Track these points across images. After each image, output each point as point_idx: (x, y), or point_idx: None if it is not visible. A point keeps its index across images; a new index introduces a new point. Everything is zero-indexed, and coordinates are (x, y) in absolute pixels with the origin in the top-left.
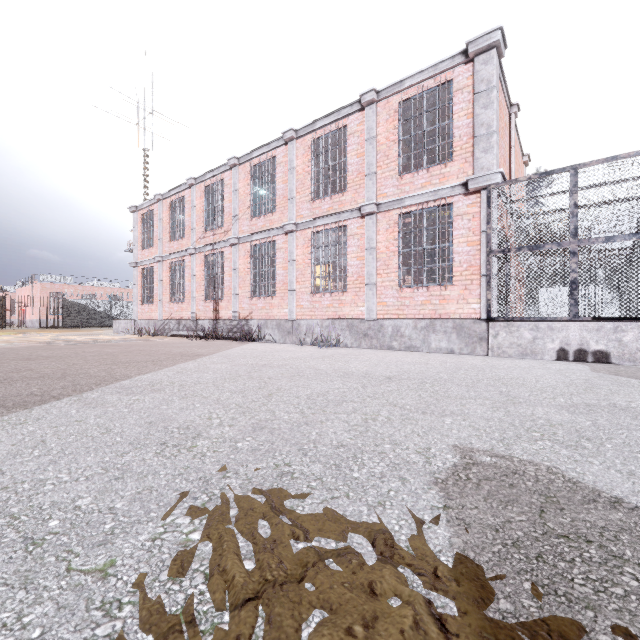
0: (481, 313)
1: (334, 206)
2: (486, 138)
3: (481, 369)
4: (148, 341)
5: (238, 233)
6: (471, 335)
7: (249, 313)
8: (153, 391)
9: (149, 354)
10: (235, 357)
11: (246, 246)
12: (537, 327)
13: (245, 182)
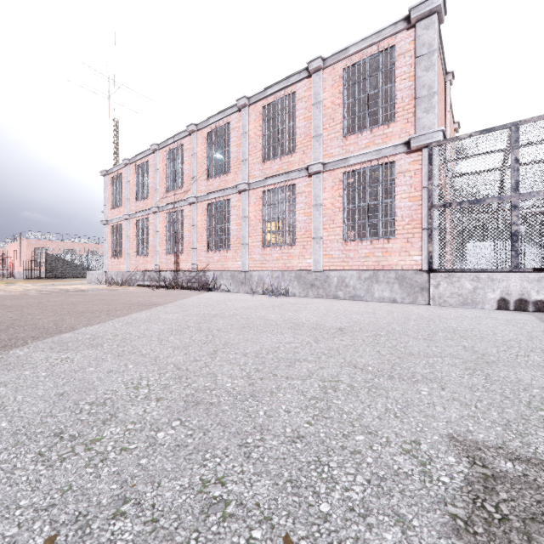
0: (423, 264)
1: (283, 166)
2: (427, 99)
3: (430, 319)
4: (114, 291)
5: (196, 193)
6: (413, 285)
7: (206, 265)
8: (89, 347)
9: (108, 303)
10: (189, 306)
11: (203, 204)
12: (478, 278)
13: (202, 146)
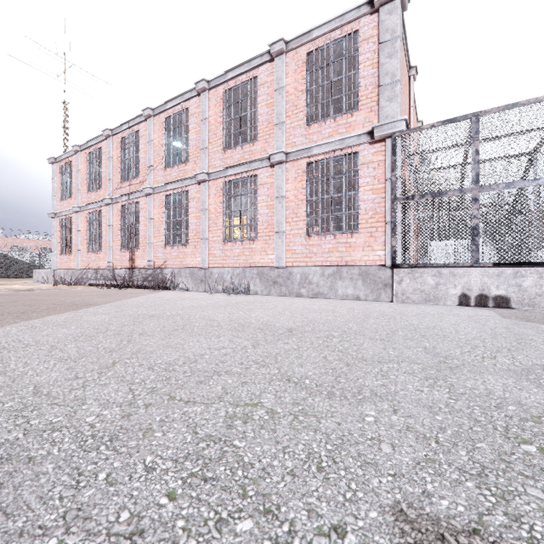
0: (386, 260)
1: (245, 156)
2: (391, 87)
3: (391, 317)
4: (56, 290)
5: (153, 183)
6: (376, 281)
7: (163, 262)
8: None
9: (32, 304)
10: (129, 306)
11: (161, 196)
12: (440, 273)
13: (160, 133)
